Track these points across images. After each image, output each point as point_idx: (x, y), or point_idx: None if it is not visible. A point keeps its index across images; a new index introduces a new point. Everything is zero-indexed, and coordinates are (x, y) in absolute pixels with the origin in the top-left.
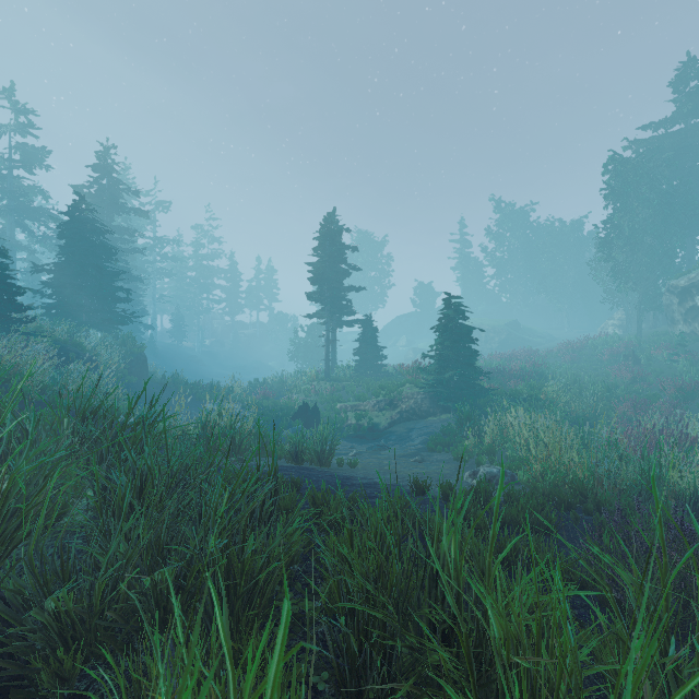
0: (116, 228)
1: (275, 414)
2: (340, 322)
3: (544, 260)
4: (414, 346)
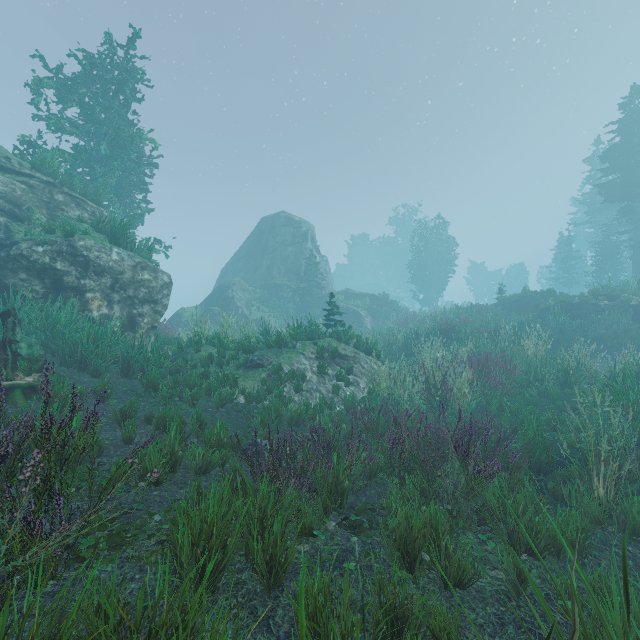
0: None
1: None
2: None
3: None
4: None
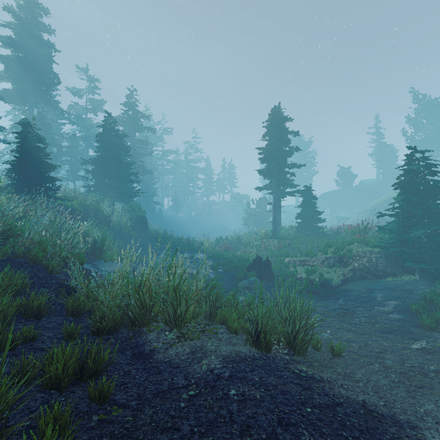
0: (136, 141)
1: (233, 265)
2: (284, 193)
3: None
4: (336, 215)
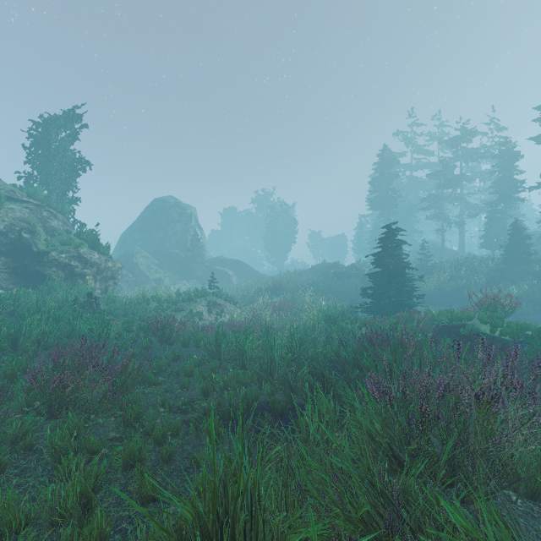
0: None
1: None
2: None
3: None
4: None
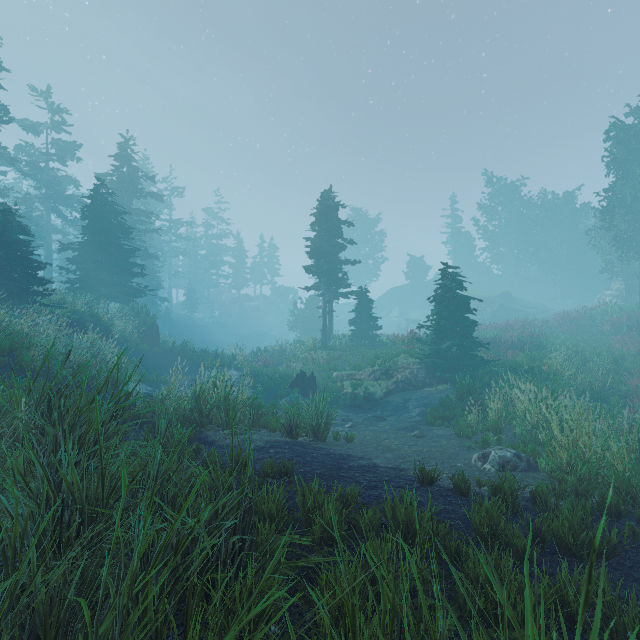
0: (134, 211)
1: (274, 382)
2: (336, 294)
3: (536, 232)
4: (406, 317)
